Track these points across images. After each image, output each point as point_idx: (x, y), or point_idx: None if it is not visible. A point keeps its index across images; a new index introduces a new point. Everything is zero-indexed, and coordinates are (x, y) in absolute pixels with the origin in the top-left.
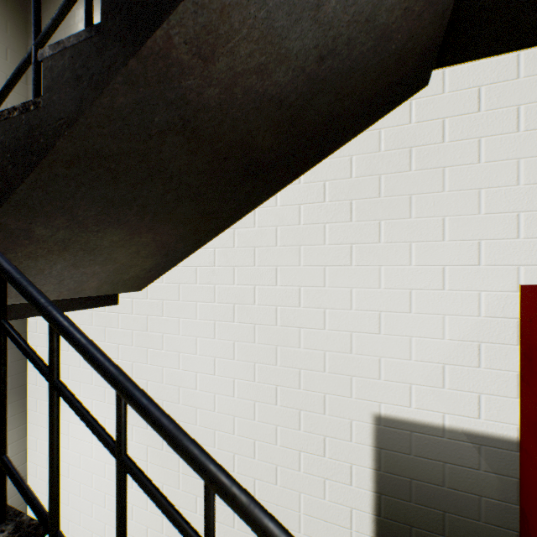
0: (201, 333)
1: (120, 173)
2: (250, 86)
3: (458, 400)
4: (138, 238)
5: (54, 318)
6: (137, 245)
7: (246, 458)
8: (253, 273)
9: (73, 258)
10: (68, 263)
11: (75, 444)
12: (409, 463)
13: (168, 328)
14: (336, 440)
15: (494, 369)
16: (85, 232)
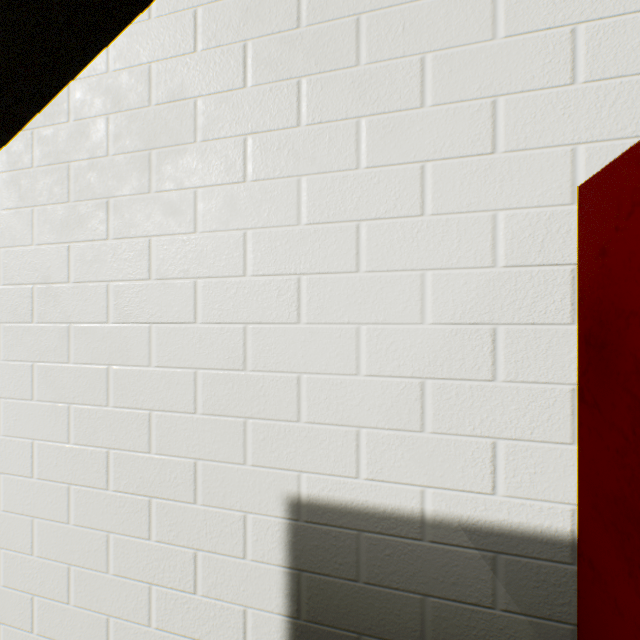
0: None
1: None
2: None
3: (452, 456)
4: None
5: None
6: None
7: (53, 603)
8: (67, 218)
9: None
10: None
11: None
12: (355, 600)
13: None
14: (216, 556)
15: (525, 382)
16: None
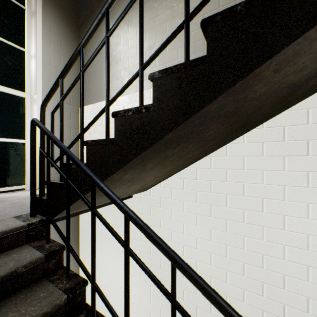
0: (187, 221)
1: (181, 142)
2: (285, 81)
3: None
4: (164, 169)
5: (177, 262)
6: (160, 172)
7: None
8: (225, 186)
9: (130, 184)
10: (126, 186)
11: (105, 274)
12: None
13: (164, 215)
14: (293, 309)
15: None
16: (143, 172)
